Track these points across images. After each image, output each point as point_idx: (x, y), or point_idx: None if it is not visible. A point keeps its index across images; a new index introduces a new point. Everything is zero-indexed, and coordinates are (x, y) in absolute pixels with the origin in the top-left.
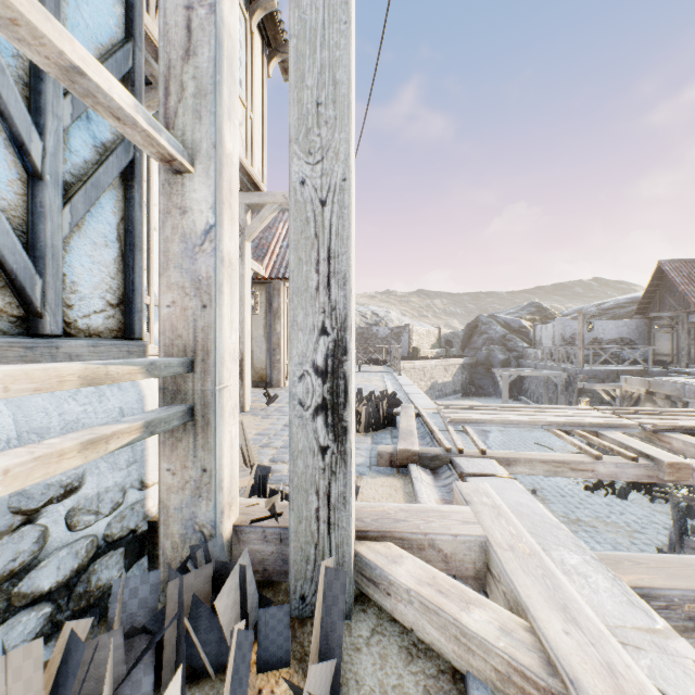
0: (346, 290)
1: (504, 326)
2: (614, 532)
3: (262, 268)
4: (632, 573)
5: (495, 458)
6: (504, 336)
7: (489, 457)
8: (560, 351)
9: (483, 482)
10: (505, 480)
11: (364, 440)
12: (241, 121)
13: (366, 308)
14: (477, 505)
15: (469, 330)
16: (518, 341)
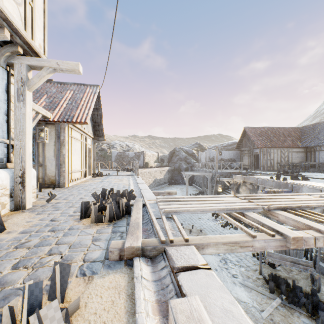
0: None
1: (186, 152)
2: None
3: (49, 113)
4: None
5: (195, 245)
6: (186, 157)
7: (190, 244)
8: (209, 164)
9: (195, 296)
10: (206, 273)
11: (106, 229)
12: (20, 2)
13: (123, 143)
14: None
15: (171, 154)
16: (191, 159)
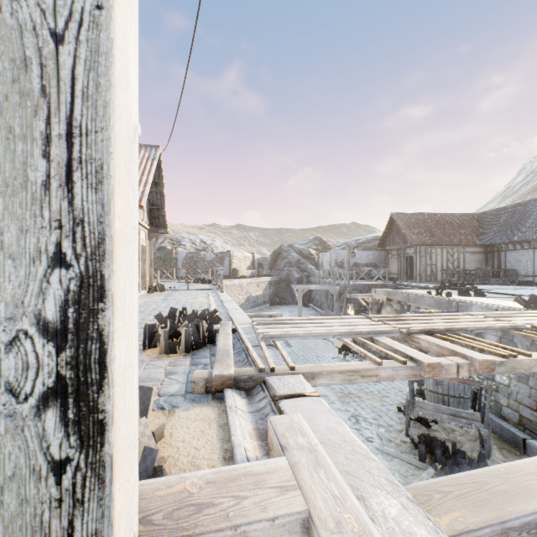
0: (104, 192)
1: (299, 253)
2: (371, 399)
3: None
4: (446, 512)
5: (302, 374)
6: (299, 260)
7: (297, 373)
8: (335, 271)
9: (297, 413)
10: (313, 400)
11: (183, 361)
12: None
13: (196, 237)
14: (293, 451)
15: (275, 256)
16: (308, 264)
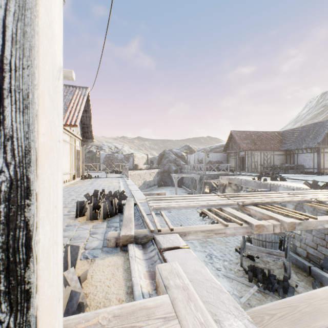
0: (29, 115)
1: (175, 155)
2: (219, 244)
3: None
4: None
5: (178, 233)
6: (175, 159)
7: (175, 233)
8: (197, 166)
9: (175, 261)
10: (185, 250)
11: (101, 225)
12: None
13: (112, 144)
14: (173, 290)
15: (161, 156)
16: (181, 161)
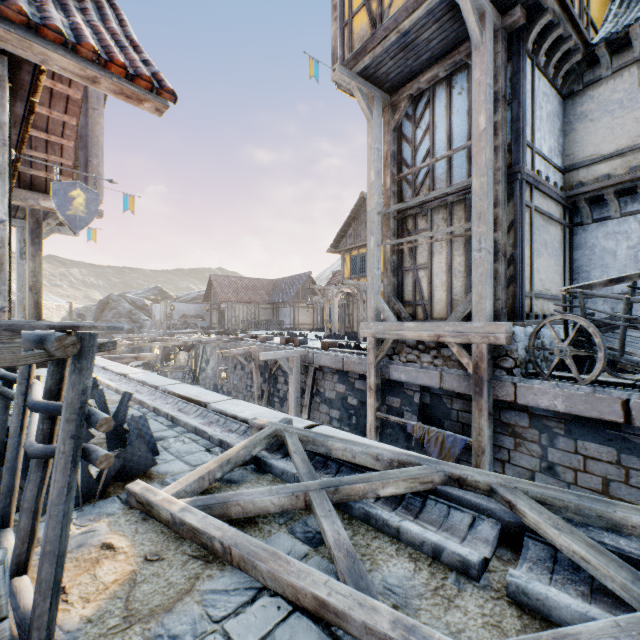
0: None
1: (132, 303)
2: None
3: None
4: None
5: None
6: (131, 311)
7: None
8: (159, 322)
9: None
10: None
11: None
12: None
13: None
14: None
15: (102, 306)
16: (142, 315)
